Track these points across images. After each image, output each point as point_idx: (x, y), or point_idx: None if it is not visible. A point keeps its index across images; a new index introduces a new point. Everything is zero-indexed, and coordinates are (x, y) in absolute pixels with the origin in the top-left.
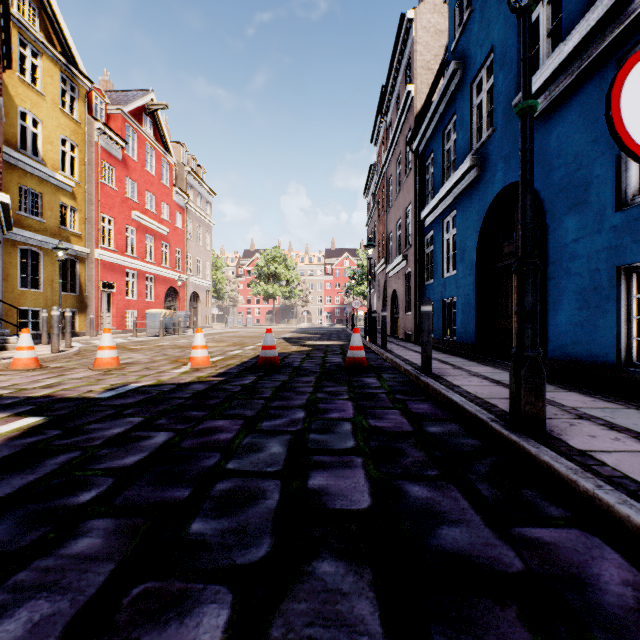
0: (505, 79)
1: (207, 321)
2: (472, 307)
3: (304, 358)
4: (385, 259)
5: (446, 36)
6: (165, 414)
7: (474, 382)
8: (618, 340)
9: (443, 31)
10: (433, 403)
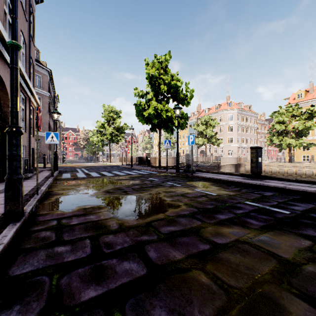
0: None
1: None
2: None
3: None
4: None
5: None
6: None
7: None
8: None
9: None
10: None
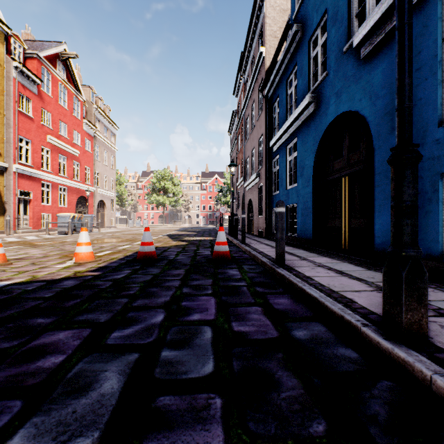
0: (337, 32)
1: (112, 222)
2: (310, 211)
3: (180, 251)
4: (243, 177)
5: (287, 14)
6: (2, 324)
7: (322, 273)
8: (440, 236)
9: (285, 10)
10: (291, 296)
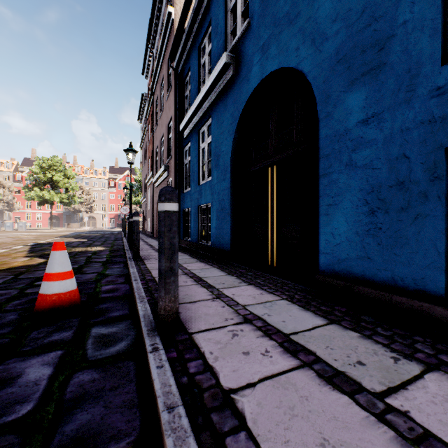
0: None
1: None
2: (227, 212)
3: None
4: (152, 171)
5: None
6: None
7: (257, 358)
8: (445, 259)
9: None
10: None
